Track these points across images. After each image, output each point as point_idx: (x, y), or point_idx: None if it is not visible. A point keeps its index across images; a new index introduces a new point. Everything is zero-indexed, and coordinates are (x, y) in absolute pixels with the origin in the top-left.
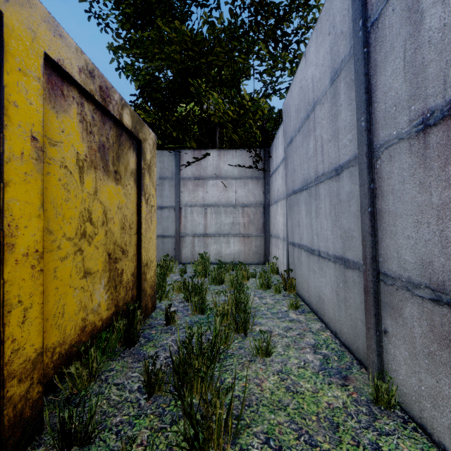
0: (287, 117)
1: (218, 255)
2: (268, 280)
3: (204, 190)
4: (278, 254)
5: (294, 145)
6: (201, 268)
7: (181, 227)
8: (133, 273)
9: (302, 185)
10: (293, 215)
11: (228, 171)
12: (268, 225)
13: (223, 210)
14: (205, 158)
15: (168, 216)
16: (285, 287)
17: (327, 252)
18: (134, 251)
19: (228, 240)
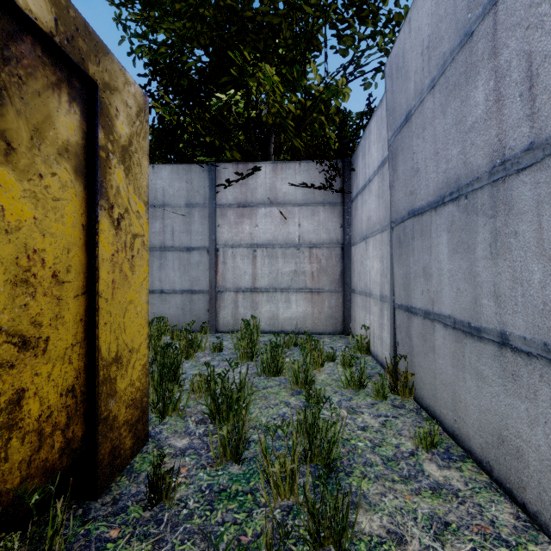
0: (398, 78)
1: (273, 320)
2: (361, 372)
3: (251, 223)
4: (369, 322)
5: (418, 122)
6: (246, 344)
7: (218, 279)
8: (71, 388)
9: (441, 194)
10: (410, 257)
11: (288, 194)
12: (348, 275)
13: (281, 252)
14: (253, 175)
15: (199, 262)
16: (393, 386)
17: (544, 343)
18: (74, 336)
19: (288, 298)
